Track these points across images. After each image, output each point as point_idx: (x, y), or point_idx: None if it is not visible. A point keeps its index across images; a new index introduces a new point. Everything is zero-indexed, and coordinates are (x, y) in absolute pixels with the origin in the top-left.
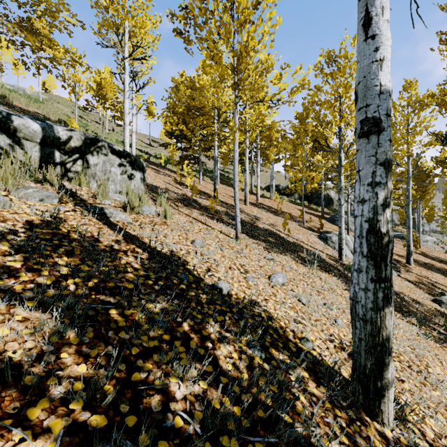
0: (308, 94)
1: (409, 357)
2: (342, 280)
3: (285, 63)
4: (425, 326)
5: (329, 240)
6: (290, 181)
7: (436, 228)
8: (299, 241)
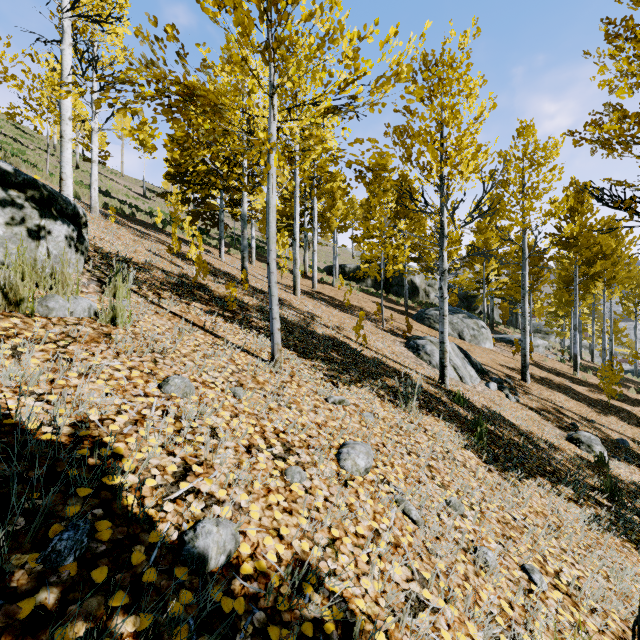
0: (407, 91)
1: (618, 614)
2: (455, 425)
3: (365, 27)
4: (584, 498)
5: (422, 351)
6: (359, 261)
7: (542, 327)
8: (380, 354)
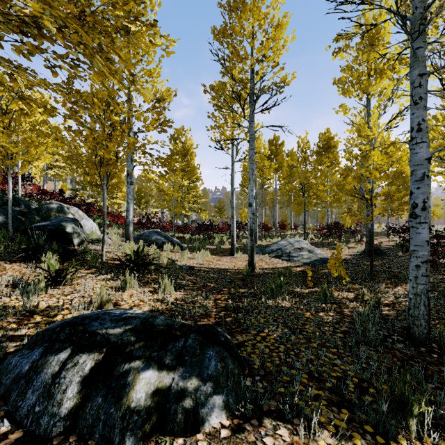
0: None
1: None
2: None
3: None
4: None
5: None
6: None
7: None
8: None
